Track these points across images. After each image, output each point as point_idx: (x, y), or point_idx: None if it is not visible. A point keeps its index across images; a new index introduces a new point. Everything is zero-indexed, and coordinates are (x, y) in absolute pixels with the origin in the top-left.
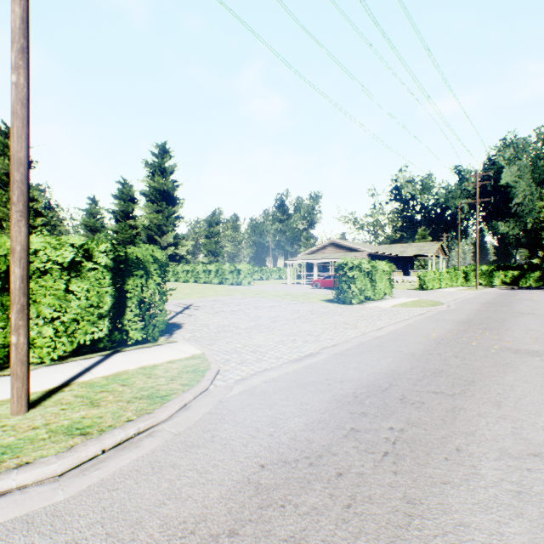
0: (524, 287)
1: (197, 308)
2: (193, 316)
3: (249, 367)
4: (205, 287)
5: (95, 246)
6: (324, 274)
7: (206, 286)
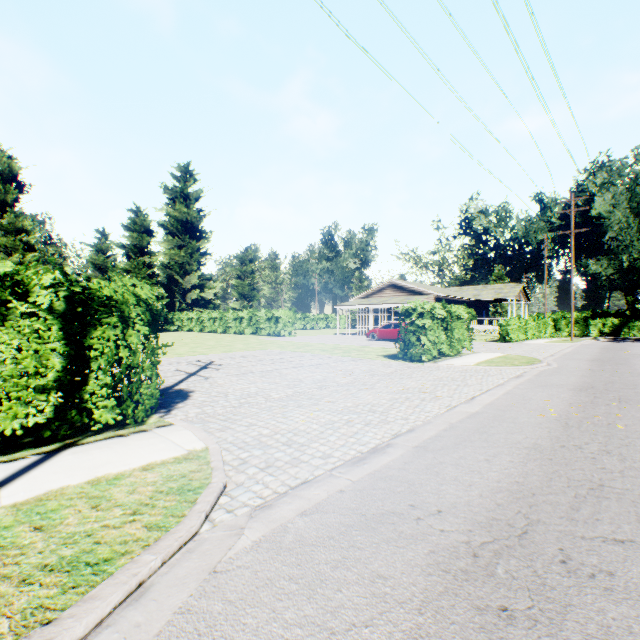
0: (629, 339)
1: (218, 367)
2: (209, 380)
3: (278, 477)
4: (235, 339)
5: (35, 278)
6: (381, 323)
7: (237, 338)
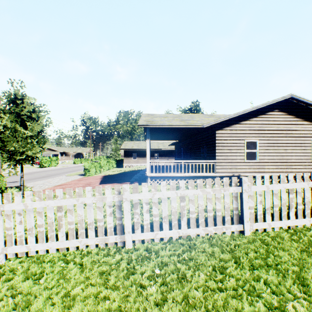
0: None
1: None
2: None
3: None
4: None
5: None
6: None
7: None
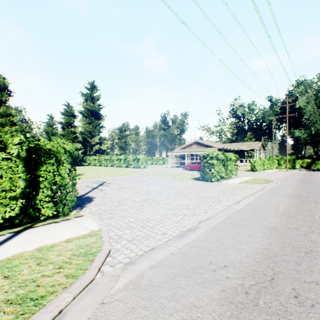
0: (315, 169)
1: (108, 184)
2: (103, 191)
3: (138, 246)
4: (117, 169)
5: (10, 139)
6: (191, 161)
7: (118, 169)
